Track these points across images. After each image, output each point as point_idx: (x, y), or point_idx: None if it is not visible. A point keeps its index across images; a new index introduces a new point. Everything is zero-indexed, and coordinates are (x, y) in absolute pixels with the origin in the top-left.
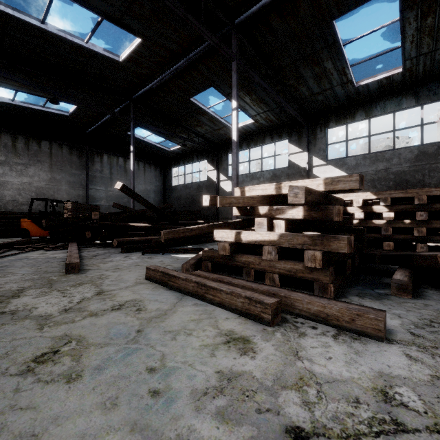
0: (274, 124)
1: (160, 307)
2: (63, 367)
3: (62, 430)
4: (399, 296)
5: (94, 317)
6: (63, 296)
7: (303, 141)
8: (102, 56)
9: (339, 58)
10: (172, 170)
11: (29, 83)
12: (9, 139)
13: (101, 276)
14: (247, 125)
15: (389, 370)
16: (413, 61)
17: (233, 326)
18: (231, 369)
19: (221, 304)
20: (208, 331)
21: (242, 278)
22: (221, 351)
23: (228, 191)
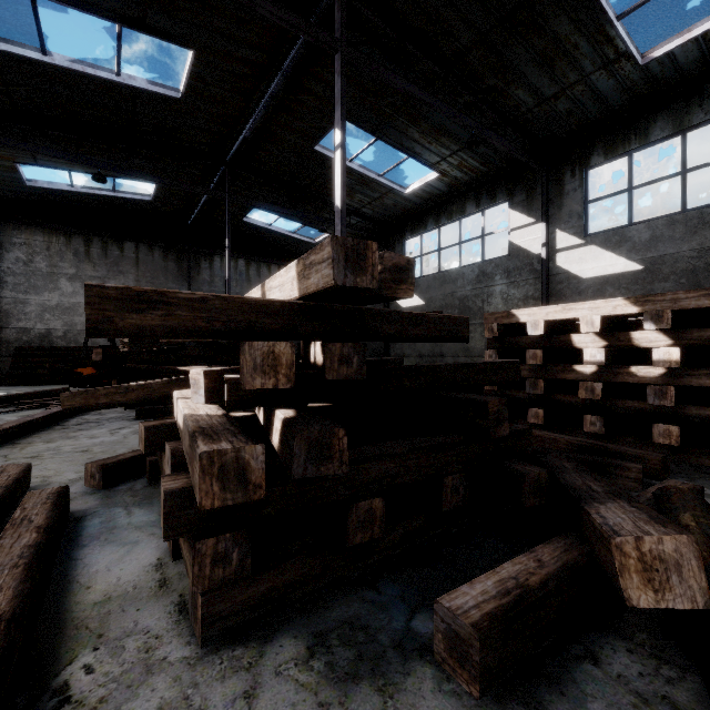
0: (480, 174)
1: None
2: None
3: None
4: (450, 673)
5: None
6: None
7: (537, 202)
8: (151, 94)
9: (585, 4)
10: None
11: (62, 154)
12: (82, 243)
13: None
14: (429, 183)
15: None
16: None
17: None
18: None
19: None
20: None
21: None
22: None
23: (404, 307)
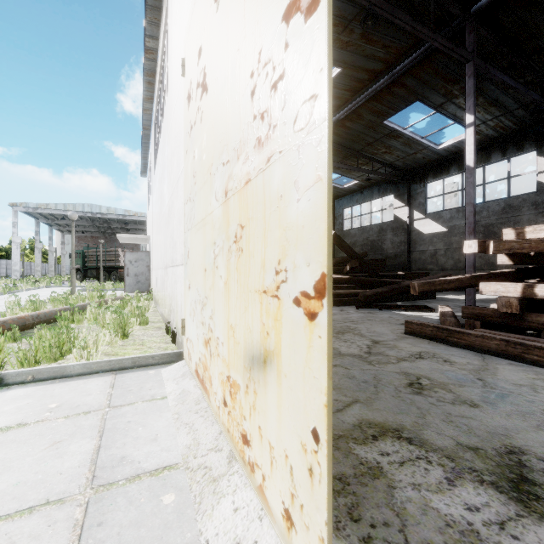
0: (509, 131)
1: (469, 362)
2: (448, 395)
3: (525, 436)
4: None
5: (408, 362)
6: (344, 341)
7: None
8: None
9: None
10: None
11: None
12: None
13: (349, 327)
14: (462, 141)
15: None
16: None
17: None
18: None
19: None
20: None
21: None
22: None
23: (426, 233)
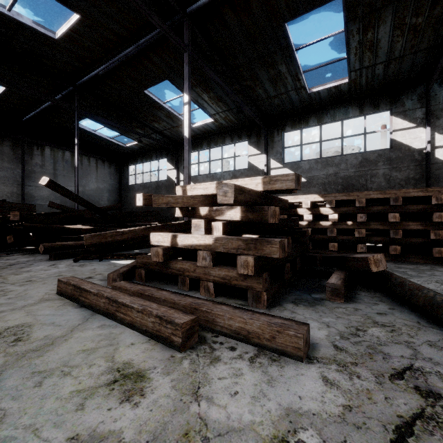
0: (234, 124)
1: (51, 334)
2: None
3: None
4: (333, 301)
5: None
6: None
7: (262, 144)
8: (32, 30)
9: (293, 63)
10: (133, 169)
11: None
12: None
13: None
14: (207, 124)
15: (299, 404)
16: (357, 73)
17: (134, 355)
18: (94, 430)
19: (131, 324)
20: (96, 367)
21: (177, 287)
22: (95, 399)
23: None
